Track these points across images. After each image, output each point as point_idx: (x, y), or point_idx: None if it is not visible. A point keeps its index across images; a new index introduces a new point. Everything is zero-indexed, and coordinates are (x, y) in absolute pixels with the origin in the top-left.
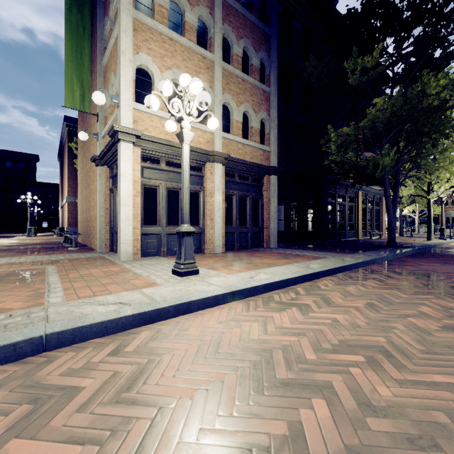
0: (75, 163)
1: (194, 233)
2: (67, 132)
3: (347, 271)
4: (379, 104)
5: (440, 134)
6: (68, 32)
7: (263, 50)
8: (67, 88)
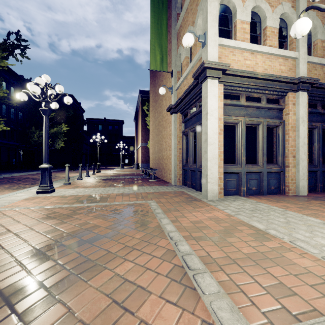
0: (145, 120)
1: None
2: (140, 101)
3: None
4: None
5: None
6: (152, 11)
7: None
8: (151, 54)
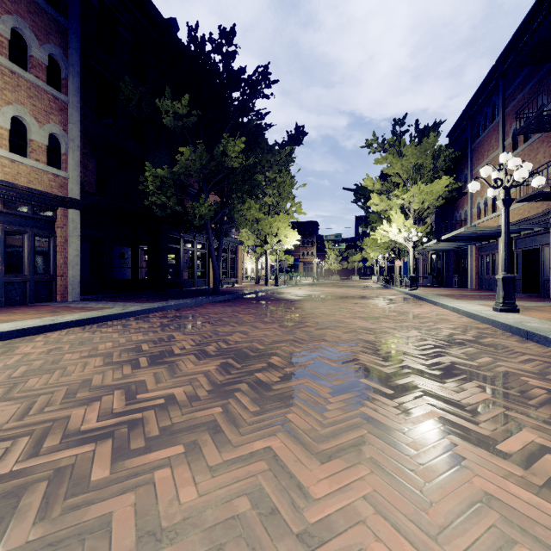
0: None
1: None
2: None
3: (115, 320)
4: (187, 154)
5: (253, 193)
6: None
7: (55, 44)
8: None
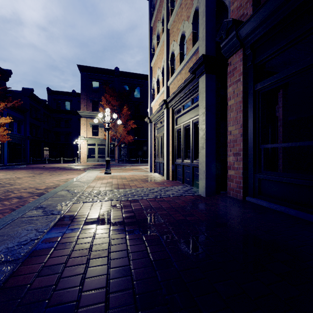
0: None
1: (106, 161)
2: None
3: None
4: None
5: None
6: None
7: None
8: None
